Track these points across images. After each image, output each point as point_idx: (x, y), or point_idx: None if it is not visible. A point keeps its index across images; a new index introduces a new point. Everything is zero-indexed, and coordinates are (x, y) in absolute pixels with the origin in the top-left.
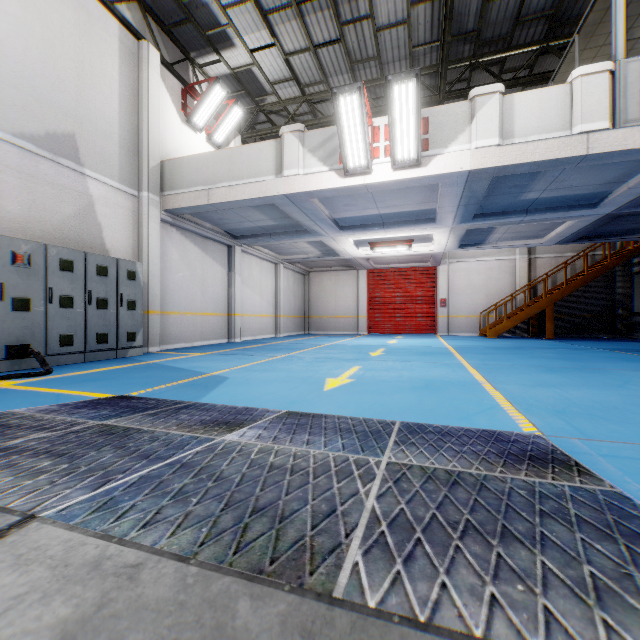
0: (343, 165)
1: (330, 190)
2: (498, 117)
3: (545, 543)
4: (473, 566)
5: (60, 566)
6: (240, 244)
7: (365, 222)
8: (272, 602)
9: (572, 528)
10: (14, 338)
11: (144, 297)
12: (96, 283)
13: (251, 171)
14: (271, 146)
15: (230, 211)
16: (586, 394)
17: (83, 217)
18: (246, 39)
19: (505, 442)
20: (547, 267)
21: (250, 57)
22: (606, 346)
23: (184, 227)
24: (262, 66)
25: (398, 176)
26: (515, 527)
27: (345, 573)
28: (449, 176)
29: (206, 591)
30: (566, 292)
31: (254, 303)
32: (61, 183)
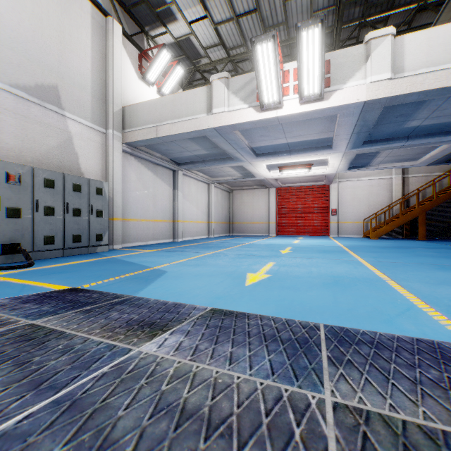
0: (259, 102)
1: (249, 123)
2: (390, 55)
3: None
4: None
5: None
6: (182, 169)
7: (275, 150)
8: None
9: None
10: (8, 238)
11: (110, 208)
12: (72, 197)
13: (188, 111)
14: (203, 91)
15: (173, 143)
16: None
17: (64, 148)
18: (185, 14)
19: None
20: (418, 184)
21: (188, 28)
22: None
23: (140, 156)
24: (197, 35)
25: (304, 109)
26: None
27: None
28: (347, 107)
29: None
30: (435, 203)
31: (192, 213)
32: (47, 122)
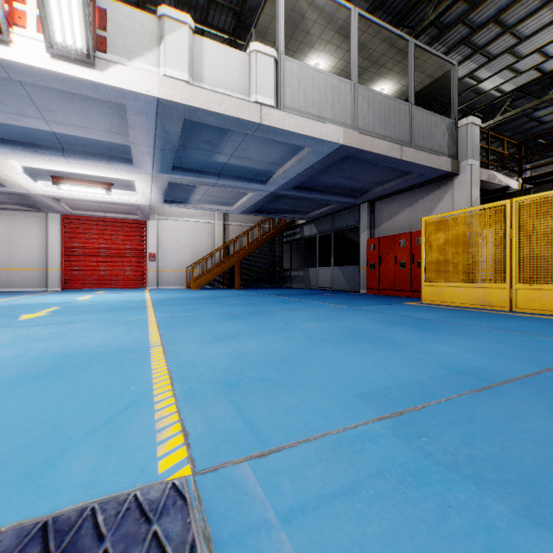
0: None
1: None
2: (188, 52)
3: None
4: None
5: None
6: None
7: (33, 140)
8: None
9: None
10: None
11: None
12: None
13: None
14: None
15: None
16: (260, 344)
17: None
18: None
19: None
20: (236, 233)
21: None
22: (272, 292)
23: None
24: None
25: (60, 68)
26: None
27: None
28: (135, 97)
29: None
30: (248, 252)
31: None
32: None
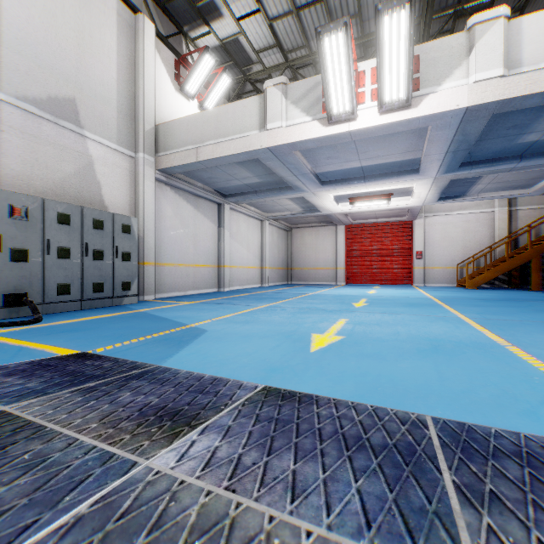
0: (327, 112)
1: (313, 140)
2: (502, 45)
3: None
4: None
5: None
6: (229, 202)
7: (346, 176)
8: None
9: None
10: (11, 287)
11: (140, 250)
12: (92, 236)
13: (236, 128)
14: (255, 102)
15: (218, 169)
16: None
17: (83, 175)
18: (233, 8)
19: None
20: (528, 219)
21: (237, 26)
22: None
23: (177, 186)
24: (248, 35)
25: (385, 120)
26: None
27: None
28: (442, 116)
29: None
30: None
31: (242, 256)
32: (62, 144)
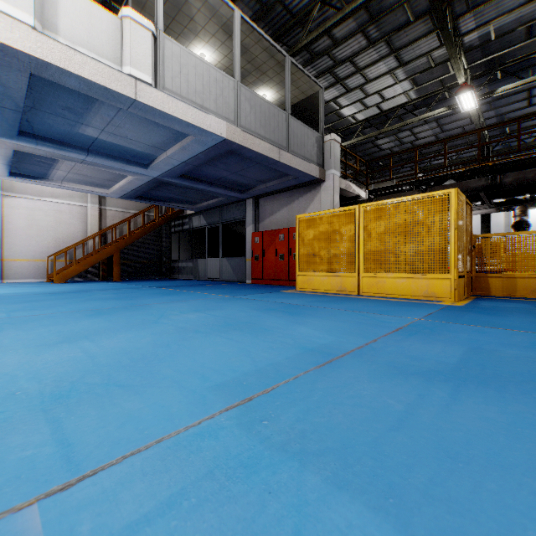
0: None
1: None
2: None
3: None
4: None
5: None
6: None
7: None
8: None
9: None
10: None
11: None
12: None
13: None
14: None
15: None
16: (120, 341)
17: None
18: None
19: None
20: (116, 219)
21: None
22: (156, 284)
23: None
24: None
25: None
26: None
27: None
28: None
29: None
30: (130, 241)
31: None
32: None
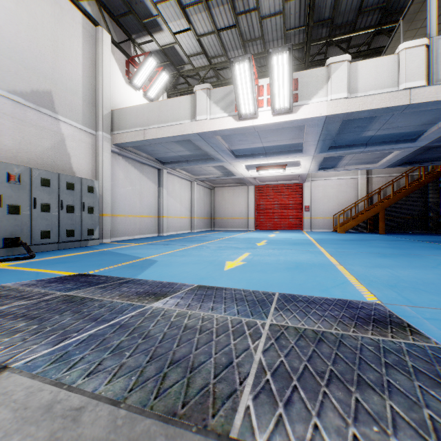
0: (238, 112)
1: (229, 130)
2: (346, 78)
3: (391, 390)
4: (338, 409)
5: (21, 408)
6: (166, 168)
7: (253, 152)
8: (182, 440)
9: (410, 377)
10: (9, 233)
11: (100, 204)
12: (66, 195)
13: (174, 117)
14: (188, 99)
15: (159, 145)
16: (410, 273)
17: (57, 149)
18: (170, 25)
19: (355, 308)
20: (380, 183)
21: (173, 38)
22: (422, 239)
23: (127, 156)
24: (181, 44)
25: (276, 120)
26: (367, 376)
27: (239, 415)
28: (312, 120)
29: (131, 431)
30: (393, 201)
31: (176, 209)
32: (42, 125)
